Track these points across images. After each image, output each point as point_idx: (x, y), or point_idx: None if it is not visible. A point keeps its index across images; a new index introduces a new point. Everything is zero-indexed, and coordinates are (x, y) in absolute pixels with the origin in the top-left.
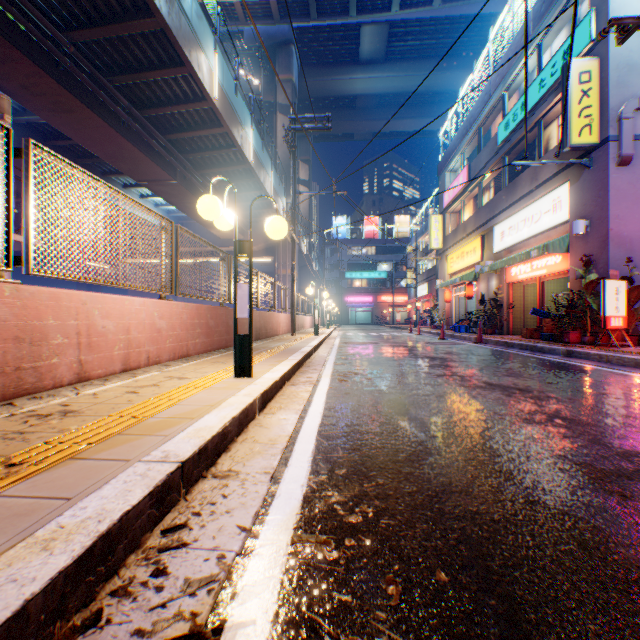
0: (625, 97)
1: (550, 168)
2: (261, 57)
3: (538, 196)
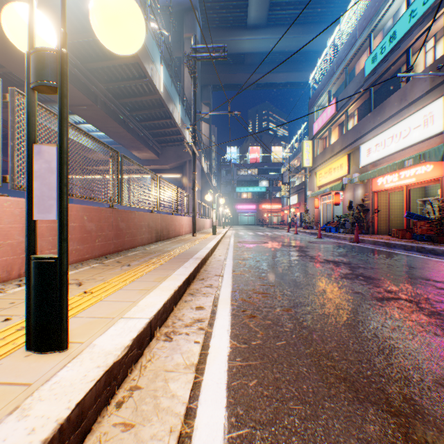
0: None
1: (422, 87)
2: (170, 13)
3: (408, 114)
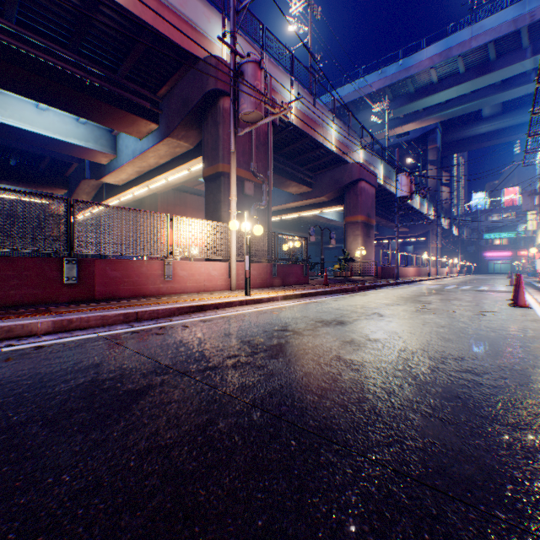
0: None
1: None
2: (420, 155)
3: None
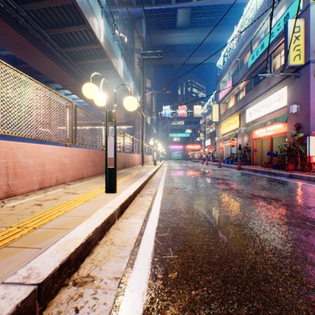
0: None
1: (276, 78)
2: (126, 24)
3: (270, 93)
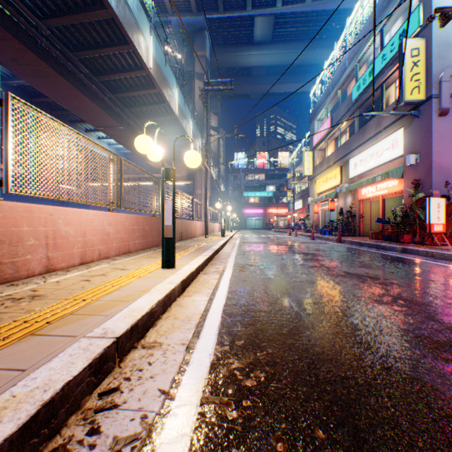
0: (444, 66)
1: (390, 118)
2: (183, 39)
3: (381, 138)
